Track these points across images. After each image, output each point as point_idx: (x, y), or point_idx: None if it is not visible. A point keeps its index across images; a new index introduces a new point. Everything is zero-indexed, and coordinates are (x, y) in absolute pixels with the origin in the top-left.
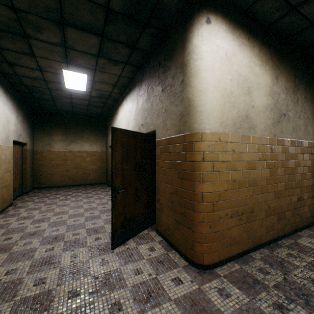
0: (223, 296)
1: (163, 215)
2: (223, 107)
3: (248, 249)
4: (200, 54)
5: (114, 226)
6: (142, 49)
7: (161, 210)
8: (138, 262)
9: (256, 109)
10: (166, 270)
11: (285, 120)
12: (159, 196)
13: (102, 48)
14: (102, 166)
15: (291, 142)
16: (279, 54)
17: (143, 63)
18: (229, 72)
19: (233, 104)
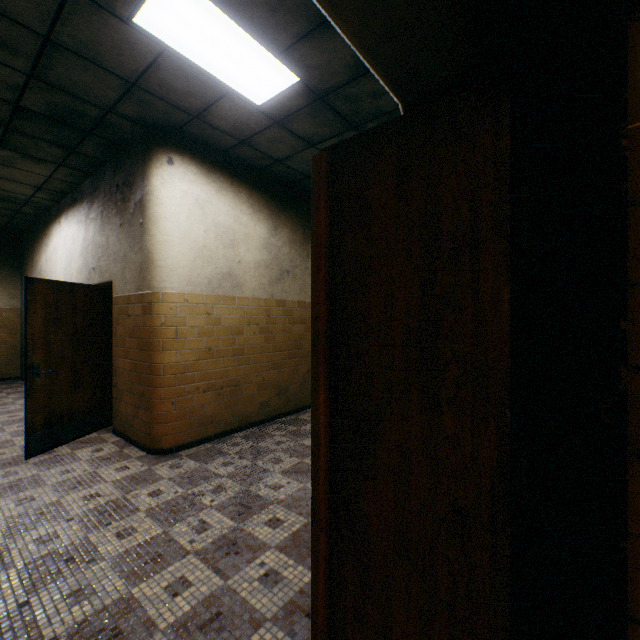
0: (174, 468)
1: (122, 405)
2: (194, 263)
3: (232, 430)
4: (160, 198)
5: (31, 425)
6: (89, 155)
7: (119, 398)
8: (71, 464)
9: (245, 265)
10: (113, 463)
11: (289, 278)
12: (118, 378)
13: (7, 139)
14: (10, 341)
15: (299, 304)
16: (280, 200)
17: (94, 170)
18: (203, 222)
19: (208, 260)
